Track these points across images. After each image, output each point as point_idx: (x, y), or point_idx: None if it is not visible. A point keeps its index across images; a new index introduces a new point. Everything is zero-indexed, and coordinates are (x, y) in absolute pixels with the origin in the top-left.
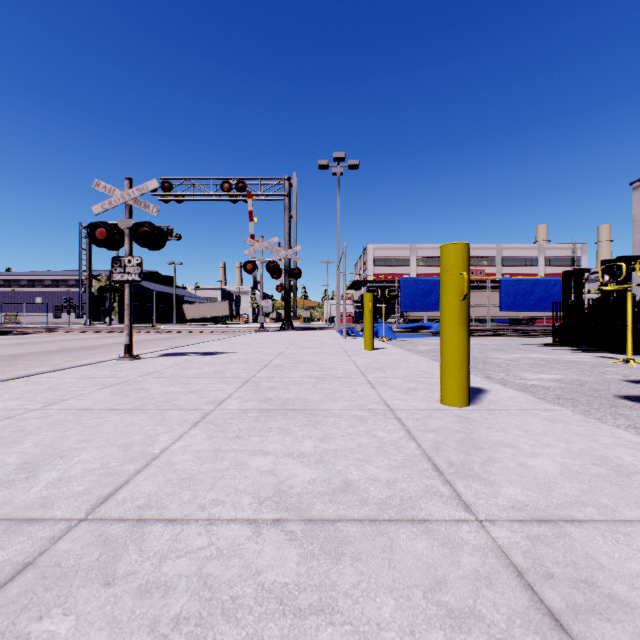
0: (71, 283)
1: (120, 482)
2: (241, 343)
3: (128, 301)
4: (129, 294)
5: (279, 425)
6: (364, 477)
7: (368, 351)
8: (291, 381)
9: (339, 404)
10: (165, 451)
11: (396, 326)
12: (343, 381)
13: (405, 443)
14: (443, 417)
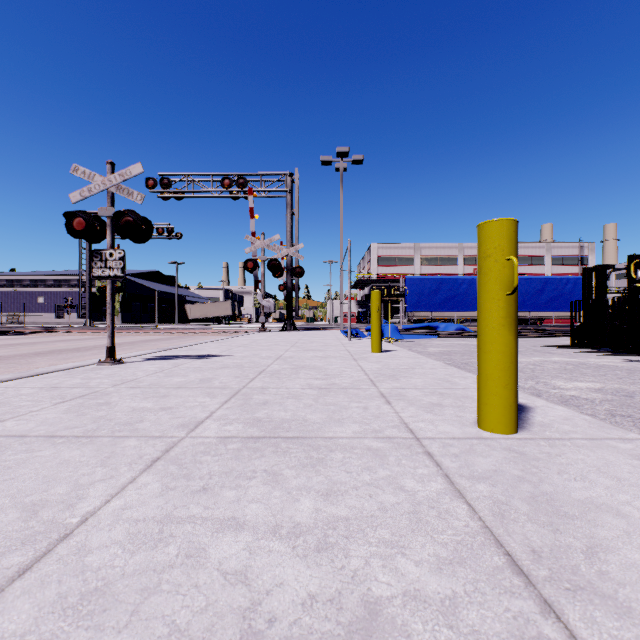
0: (73, 283)
1: None
2: (239, 345)
3: (110, 299)
4: (111, 291)
5: (266, 466)
6: (399, 591)
7: (375, 354)
8: (288, 393)
9: (348, 429)
10: (87, 520)
11: (402, 326)
12: (351, 393)
13: (450, 504)
14: (490, 452)
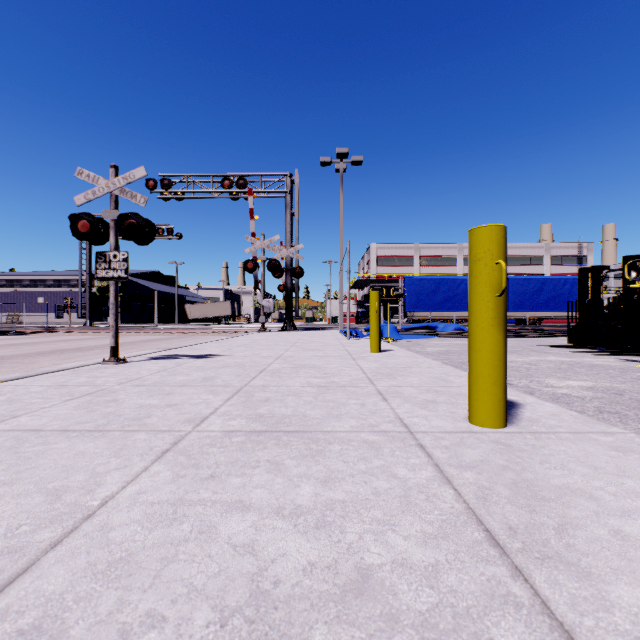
0: (73, 283)
1: (16, 569)
2: (239, 344)
3: (113, 300)
4: (114, 292)
5: (269, 456)
6: (388, 559)
7: (374, 353)
8: (289, 391)
9: (345, 423)
10: (107, 503)
11: (401, 326)
12: (349, 391)
13: (438, 489)
14: (478, 444)
